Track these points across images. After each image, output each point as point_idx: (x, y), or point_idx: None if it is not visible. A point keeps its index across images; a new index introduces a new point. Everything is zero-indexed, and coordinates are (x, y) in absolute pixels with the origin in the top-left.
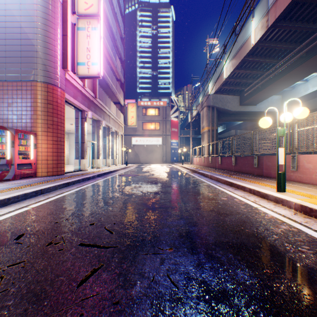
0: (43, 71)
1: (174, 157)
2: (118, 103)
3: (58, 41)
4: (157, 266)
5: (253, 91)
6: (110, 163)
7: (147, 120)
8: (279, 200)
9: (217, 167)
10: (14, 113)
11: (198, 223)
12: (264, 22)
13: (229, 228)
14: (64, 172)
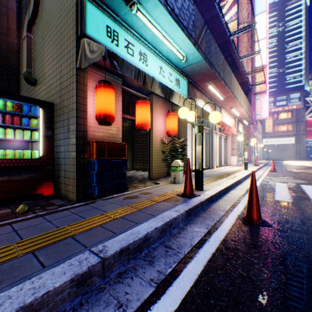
0: None
1: (308, 154)
2: None
3: None
4: None
5: None
6: None
7: (277, 123)
8: None
9: None
10: None
11: None
12: None
13: None
14: (250, 161)
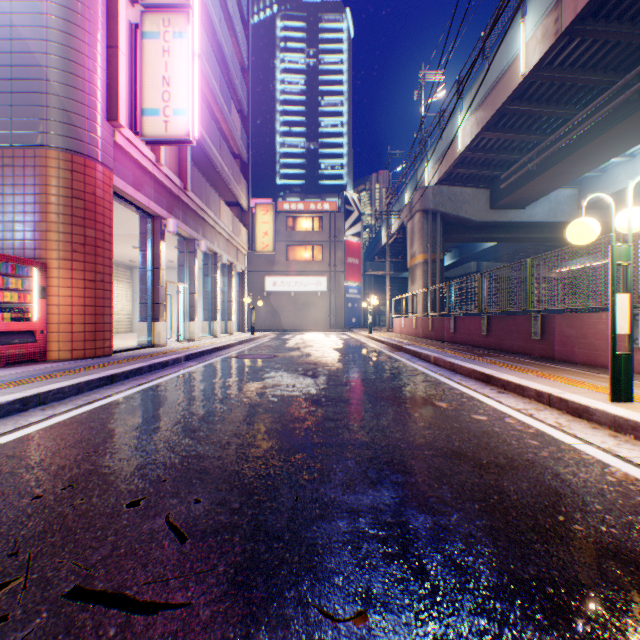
0: (62, 125)
1: (352, 317)
2: (235, 205)
3: (96, 60)
4: None
5: (519, 179)
6: (218, 329)
7: (296, 241)
8: (625, 426)
9: (446, 339)
10: None
11: (433, 500)
12: (549, 24)
13: (524, 518)
14: (111, 350)
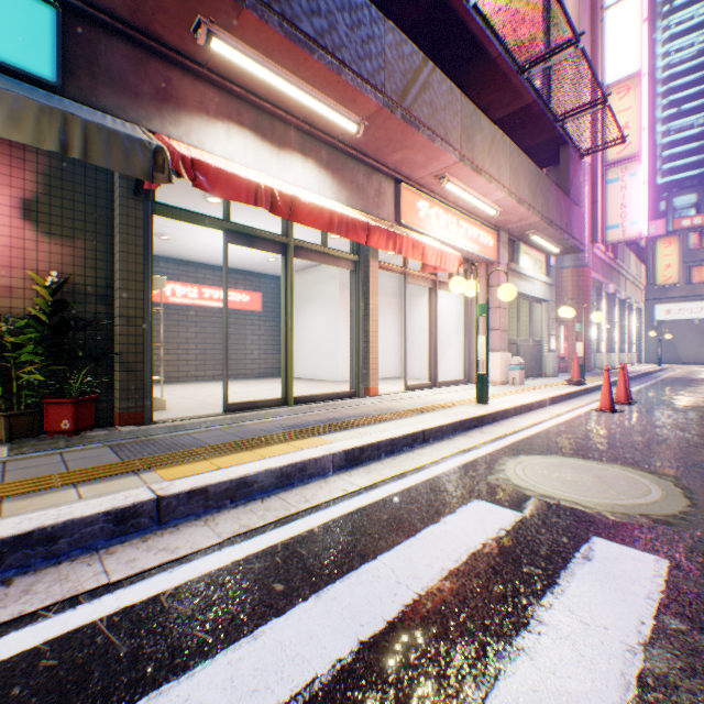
0: (572, 255)
1: None
2: (628, 245)
3: (586, 214)
4: None
5: None
6: (624, 360)
7: (700, 260)
8: None
9: None
10: None
11: None
12: None
13: None
14: (589, 369)
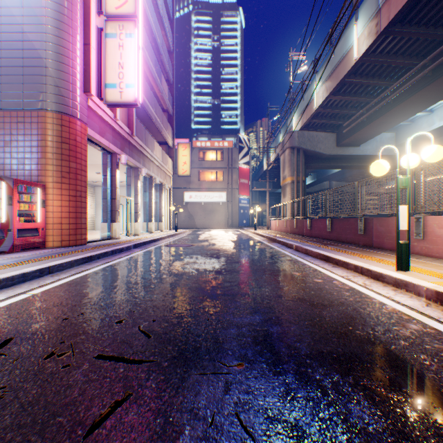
0: (55, 96)
1: (243, 219)
2: (164, 144)
3: (77, 53)
4: (219, 396)
5: (355, 127)
6: (153, 228)
7: (205, 168)
8: (401, 284)
9: (305, 234)
10: (13, 156)
11: (282, 320)
12: (372, 27)
13: (330, 328)
14: (85, 241)
